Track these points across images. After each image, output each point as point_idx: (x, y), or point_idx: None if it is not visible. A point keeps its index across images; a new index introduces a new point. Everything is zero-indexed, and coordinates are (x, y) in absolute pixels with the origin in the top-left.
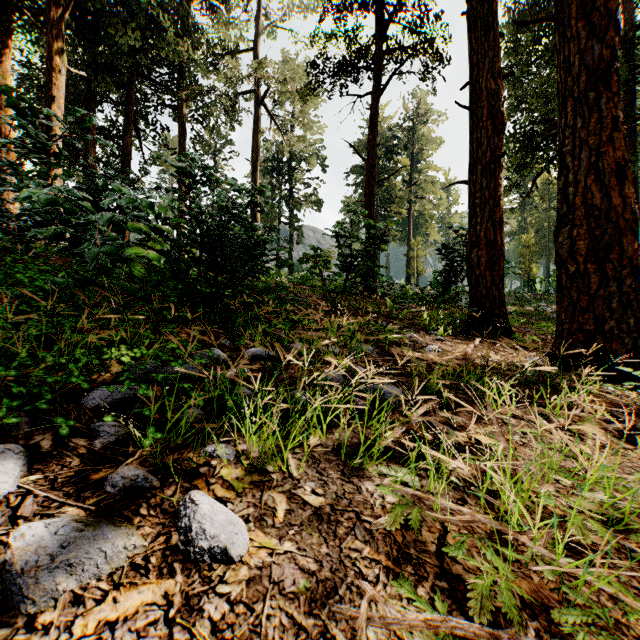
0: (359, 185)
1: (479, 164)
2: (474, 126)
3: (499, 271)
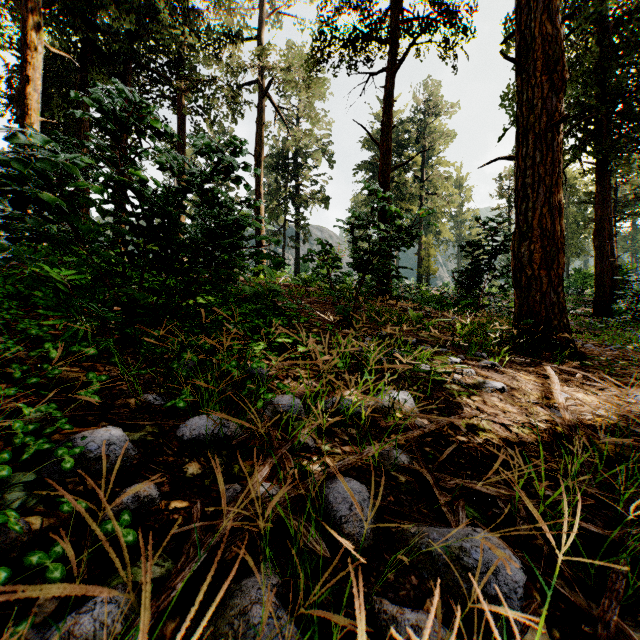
0: (368, 181)
1: (531, 133)
2: (523, 85)
3: (558, 270)
